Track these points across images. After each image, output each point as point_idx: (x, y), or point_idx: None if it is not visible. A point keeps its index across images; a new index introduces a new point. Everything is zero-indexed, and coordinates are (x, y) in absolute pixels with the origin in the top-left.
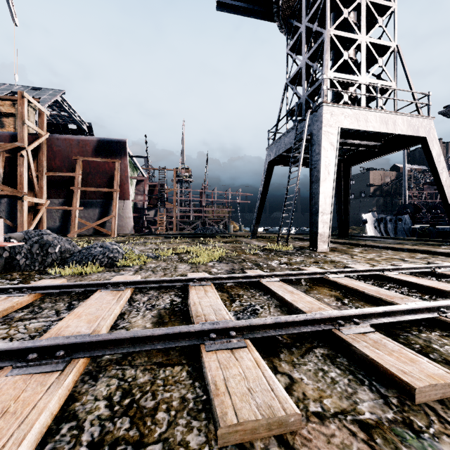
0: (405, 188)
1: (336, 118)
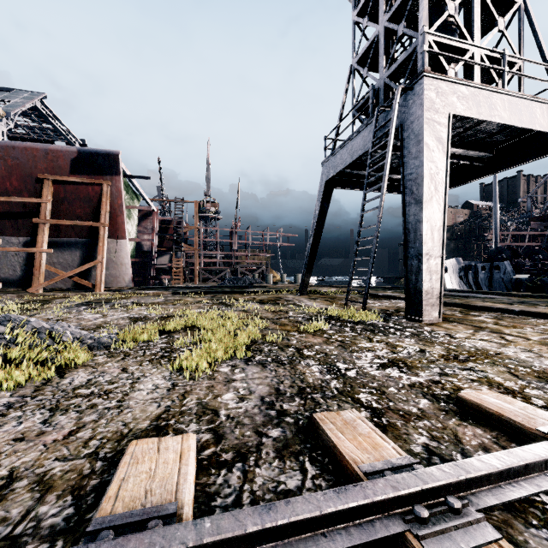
0: (496, 226)
1: (445, 99)
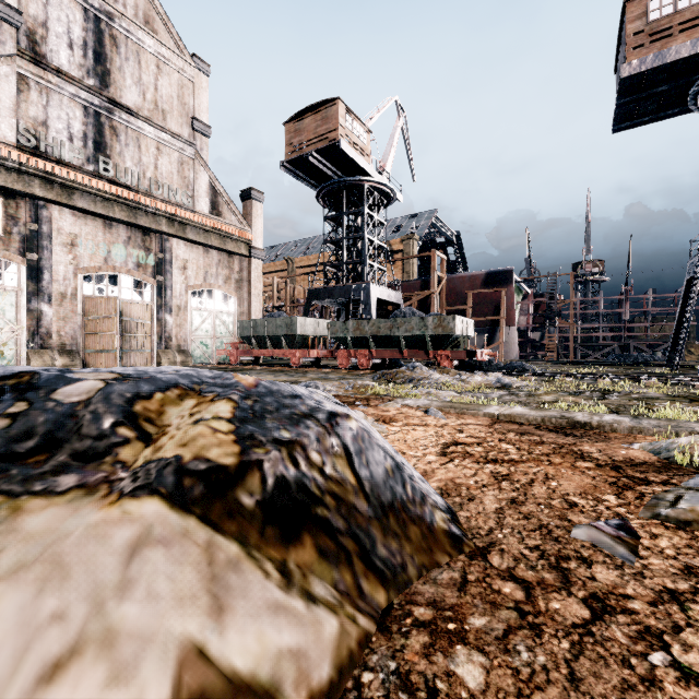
0: None
1: None
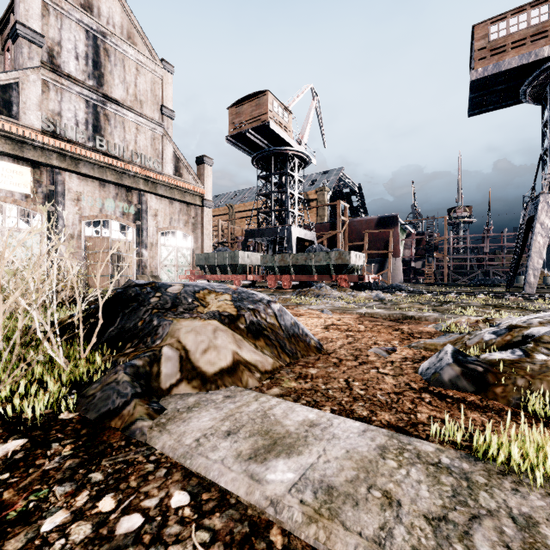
0: None
1: None
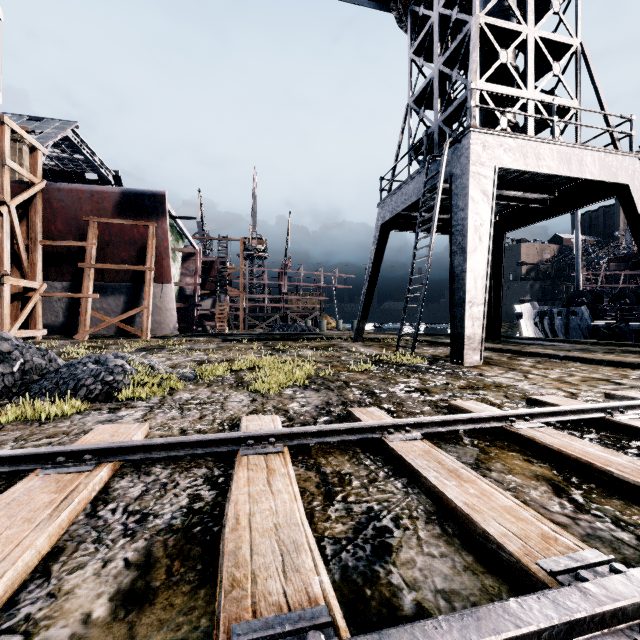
0: (578, 266)
1: (491, 152)
